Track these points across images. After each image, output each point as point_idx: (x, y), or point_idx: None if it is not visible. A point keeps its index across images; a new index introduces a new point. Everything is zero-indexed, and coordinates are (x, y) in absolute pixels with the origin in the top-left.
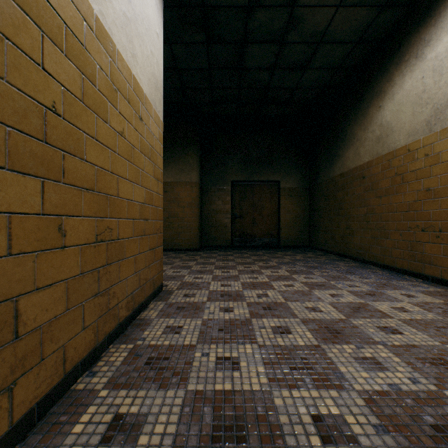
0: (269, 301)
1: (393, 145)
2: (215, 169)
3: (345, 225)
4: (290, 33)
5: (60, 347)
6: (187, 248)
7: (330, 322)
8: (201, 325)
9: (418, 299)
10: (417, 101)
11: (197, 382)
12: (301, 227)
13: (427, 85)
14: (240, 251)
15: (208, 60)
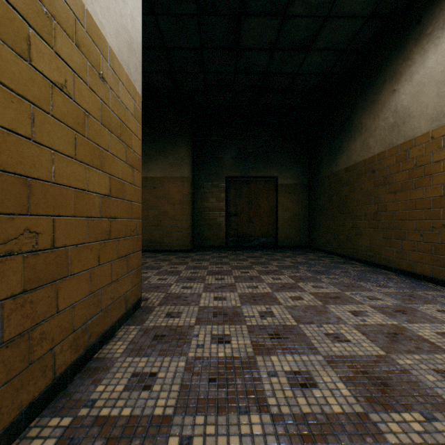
0: (275, 323)
1: (411, 133)
2: (208, 163)
3: (351, 224)
4: (293, 3)
5: None
6: (177, 249)
7: (367, 361)
8: (184, 369)
9: None
10: (444, 79)
11: None
12: (300, 226)
13: None
14: (235, 252)
15: (200, 37)
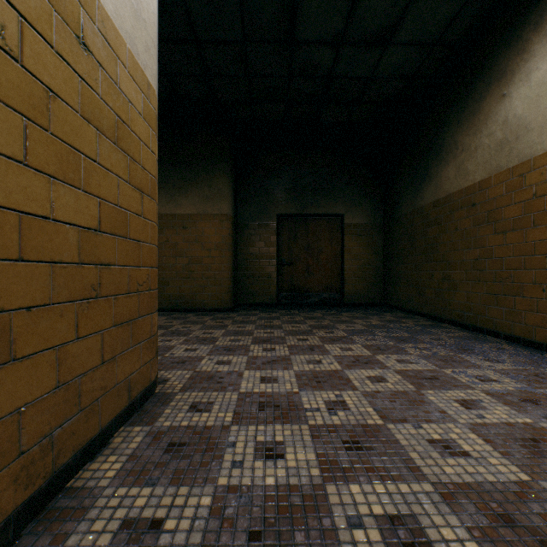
0: (351, 422)
1: (528, 152)
2: (254, 197)
3: (441, 274)
4: None
5: None
6: (215, 308)
7: (505, 495)
8: (209, 512)
9: None
10: None
11: None
12: (372, 277)
13: None
14: (290, 312)
15: (243, 26)
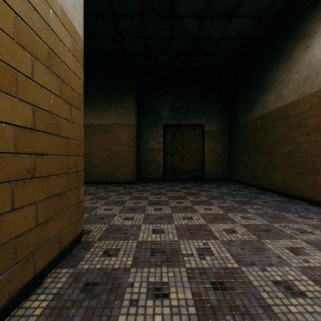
0: (216, 265)
1: None
2: (150, 114)
3: (266, 161)
4: None
5: None
6: (125, 181)
7: None
8: None
9: None
10: None
11: None
12: (221, 163)
13: None
14: (171, 184)
15: (142, 4)
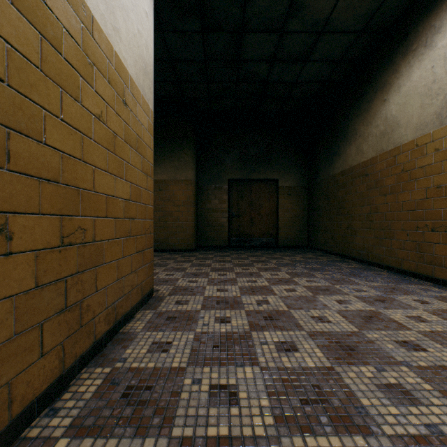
0: (270, 309)
1: (399, 140)
2: (211, 166)
3: (346, 224)
4: (290, 21)
5: (2, 386)
6: (182, 249)
7: (341, 335)
8: (193, 340)
9: (434, 306)
10: (426, 92)
11: (185, 424)
12: (300, 226)
13: (437, 75)
14: (237, 252)
15: (204, 51)
